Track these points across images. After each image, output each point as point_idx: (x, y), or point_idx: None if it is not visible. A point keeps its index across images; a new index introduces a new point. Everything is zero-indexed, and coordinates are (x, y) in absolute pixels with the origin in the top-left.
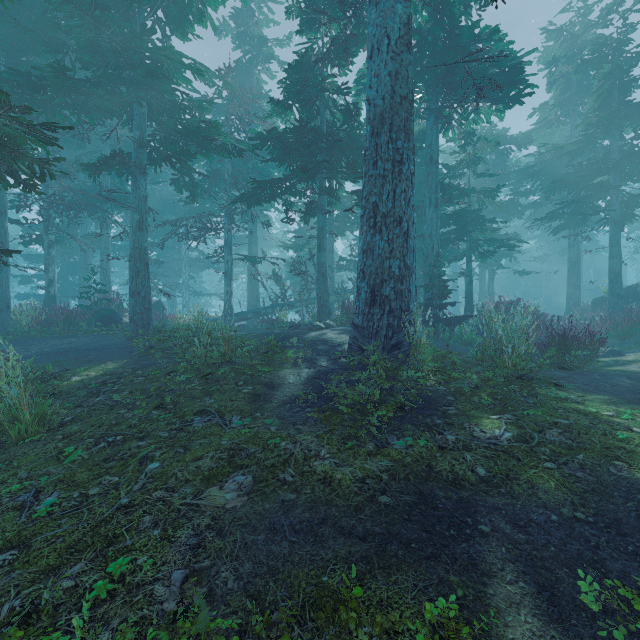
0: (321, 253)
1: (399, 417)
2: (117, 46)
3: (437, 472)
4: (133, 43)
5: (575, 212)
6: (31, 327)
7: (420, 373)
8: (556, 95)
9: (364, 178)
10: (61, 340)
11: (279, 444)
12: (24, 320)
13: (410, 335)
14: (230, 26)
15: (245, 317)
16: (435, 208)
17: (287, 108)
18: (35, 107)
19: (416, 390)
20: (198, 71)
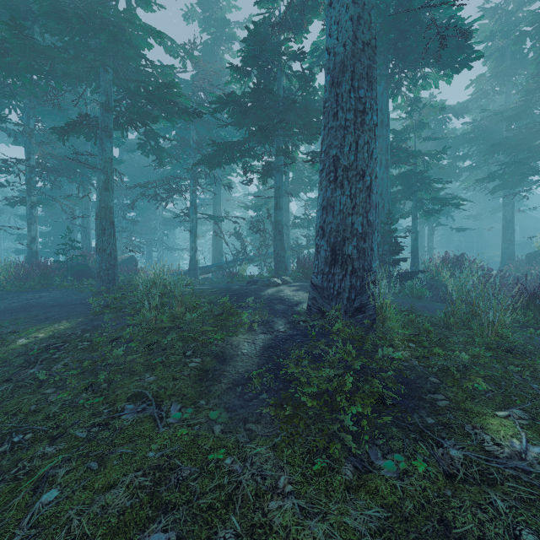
0: (278, 211)
1: (377, 411)
2: (81, 13)
3: (460, 539)
4: (96, 9)
5: (513, 173)
6: (9, 281)
7: (400, 353)
8: (491, 68)
9: (323, 131)
10: (34, 294)
11: (222, 462)
12: (2, 275)
13: (375, 298)
14: (197, 12)
15: (209, 270)
16: (385, 169)
17: (246, 74)
18: (1, 70)
19: (393, 371)
20: (158, 33)
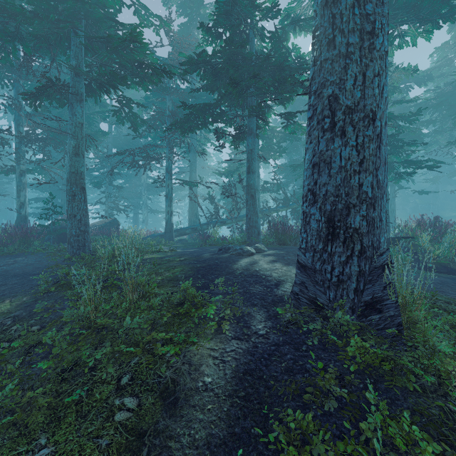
0: (250, 175)
1: None
2: None
3: None
4: None
5: None
6: None
7: None
8: (454, 37)
9: (313, 67)
10: (9, 259)
11: None
12: None
13: (397, 290)
14: None
15: (184, 232)
16: None
17: (217, 37)
18: None
19: None
20: None
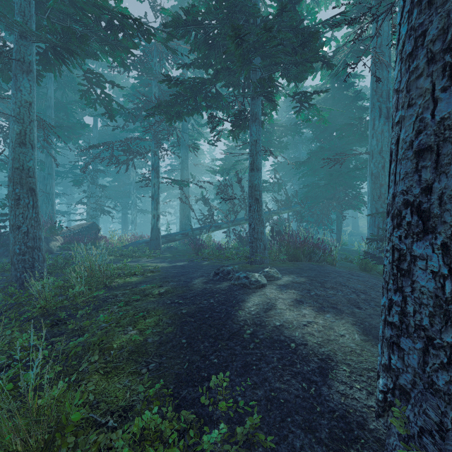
0: (254, 173)
1: None
2: None
3: None
4: None
5: None
6: None
7: None
8: None
9: None
10: None
11: None
12: None
13: None
14: None
15: (173, 239)
16: (386, 119)
17: None
18: None
19: None
20: None
